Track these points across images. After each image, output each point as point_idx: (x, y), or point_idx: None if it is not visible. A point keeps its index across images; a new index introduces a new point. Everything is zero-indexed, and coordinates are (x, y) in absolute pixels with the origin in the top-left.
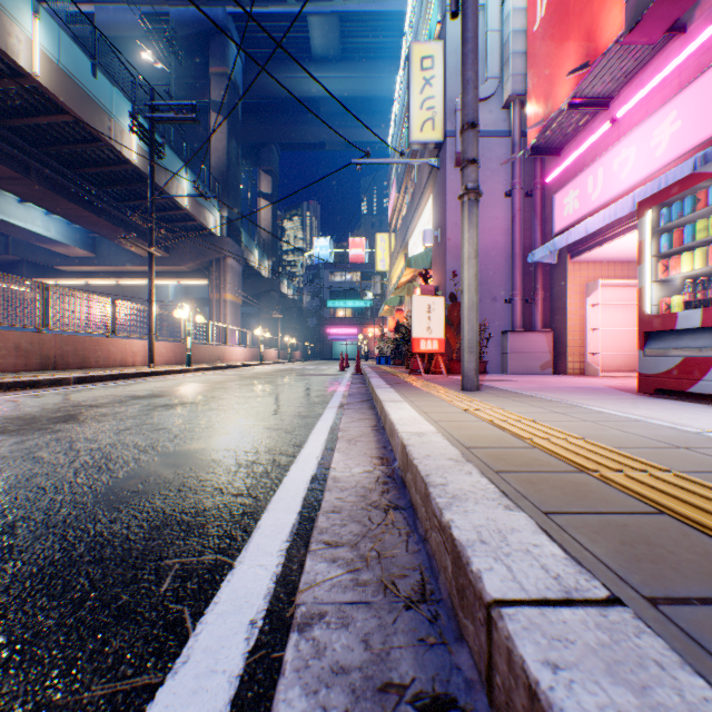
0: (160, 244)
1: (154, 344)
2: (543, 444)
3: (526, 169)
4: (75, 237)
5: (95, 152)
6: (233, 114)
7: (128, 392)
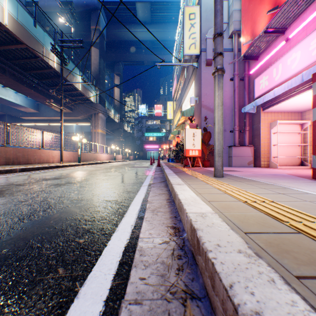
0: (68, 106)
1: (62, 152)
2: (305, 229)
3: (240, 67)
4: (29, 103)
5: (36, 63)
6: (101, 47)
7: (43, 176)
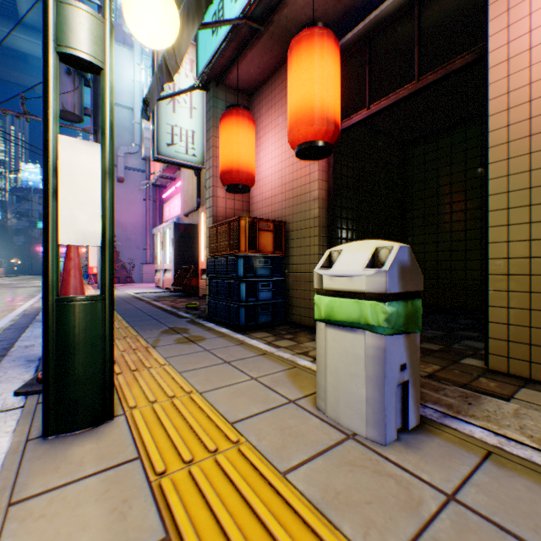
0: None
1: None
2: None
3: (155, 189)
4: None
5: None
6: None
7: None
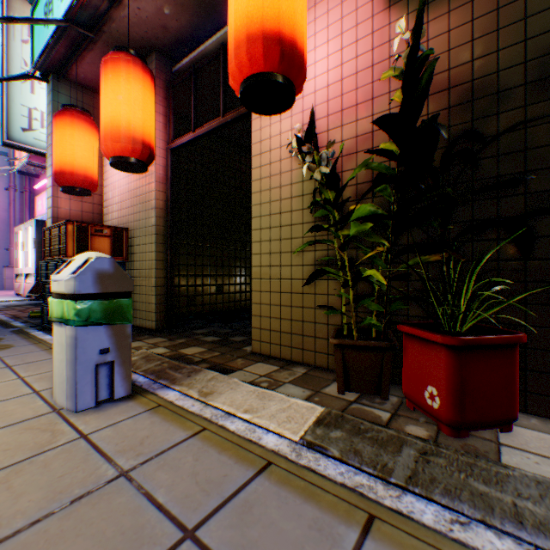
0: None
1: None
2: None
3: (24, 178)
4: None
5: None
6: None
7: None
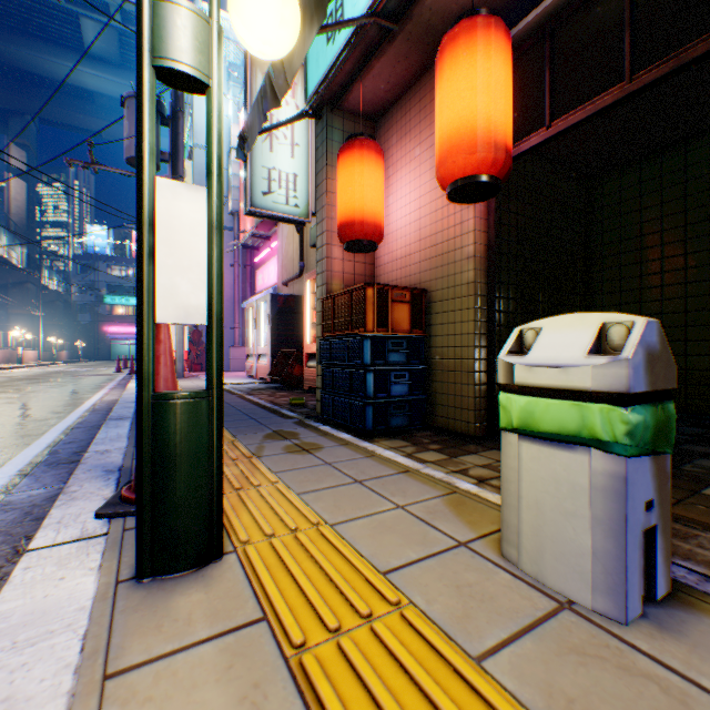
0: None
1: None
2: None
3: (245, 252)
4: None
5: None
6: None
7: None
